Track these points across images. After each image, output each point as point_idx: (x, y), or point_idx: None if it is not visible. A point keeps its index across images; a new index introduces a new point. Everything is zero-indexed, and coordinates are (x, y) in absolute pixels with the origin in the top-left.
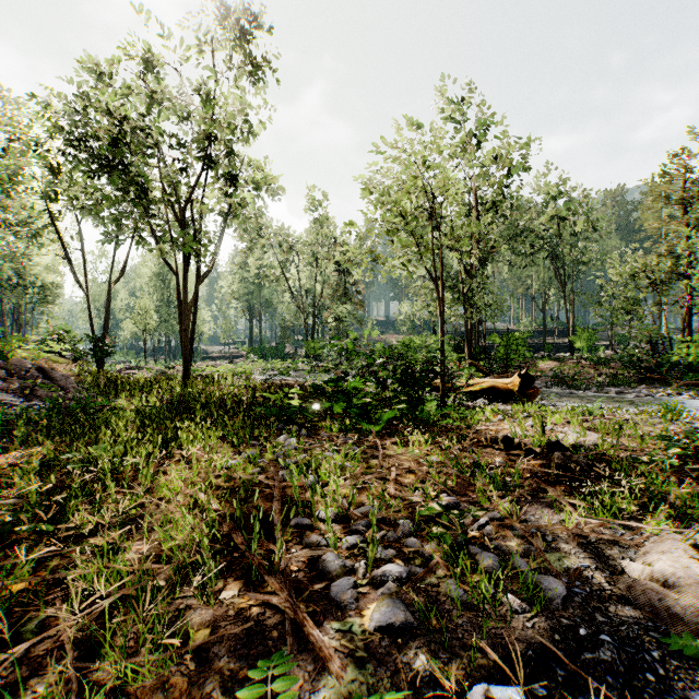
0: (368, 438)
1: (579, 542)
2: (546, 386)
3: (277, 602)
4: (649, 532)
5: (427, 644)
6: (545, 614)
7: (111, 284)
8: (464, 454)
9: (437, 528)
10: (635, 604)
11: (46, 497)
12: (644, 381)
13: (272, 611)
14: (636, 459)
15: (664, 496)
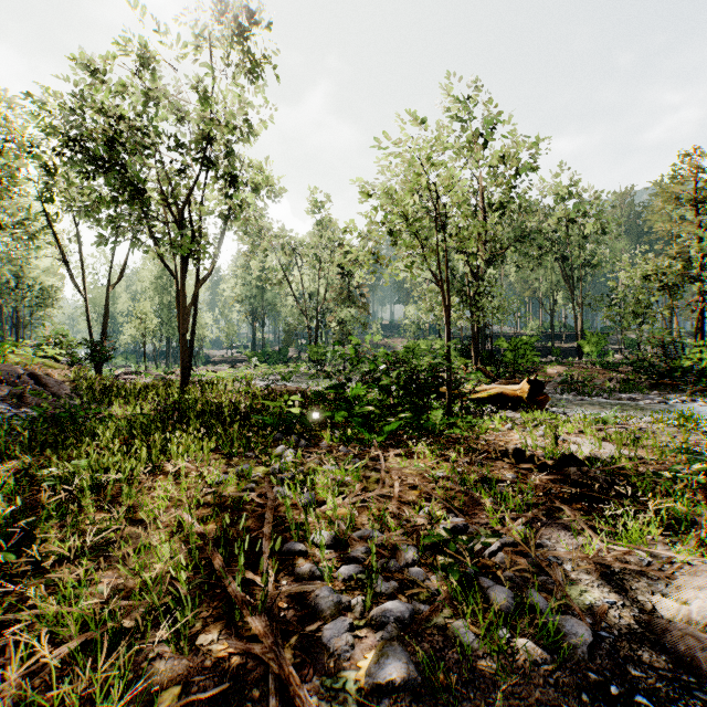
0: (370, 449)
1: (602, 572)
2: (555, 392)
3: (260, 652)
4: (678, 560)
5: (433, 706)
6: (569, 665)
7: (110, 287)
8: (472, 468)
9: (444, 558)
10: (671, 652)
11: (12, 521)
12: (656, 387)
13: (255, 660)
14: (657, 474)
15: (691, 516)
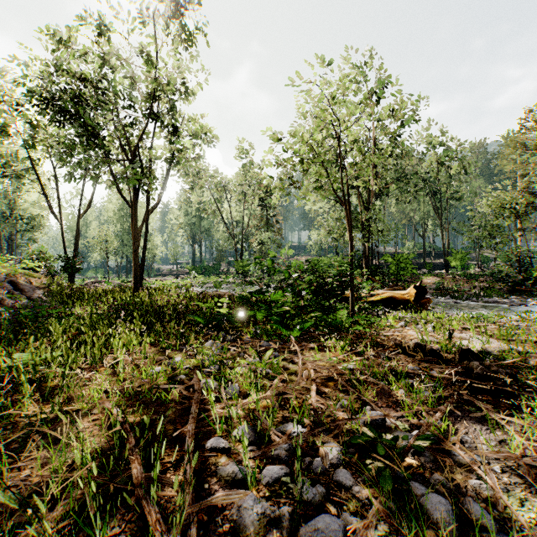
0: (287, 344)
1: (533, 474)
2: (432, 296)
3: None
4: None
5: None
6: None
7: (80, 215)
8: (379, 361)
9: (373, 462)
10: None
11: None
12: (512, 293)
13: None
14: None
15: None
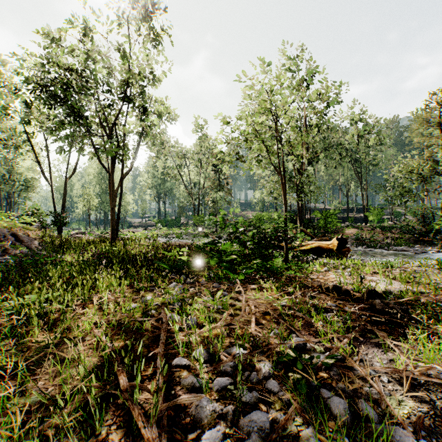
0: (234, 285)
1: (411, 383)
2: (353, 245)
3: None
4: None
5: None
6: None
7: (67, 178)
8: (305, 299)
9: (293, 374)
10: None
11: None
12: (417, 242)
13: None
14: (436, 305)
15: None
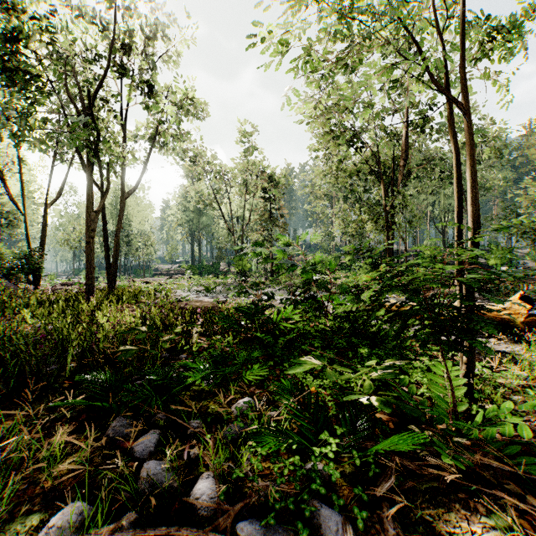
0: None
1: None
2: None
3: None
4: None
5: None
6: None
7: (48, 204)
8: None
9: None
10: None
11: None
12: None
13: None
14: None
15: None
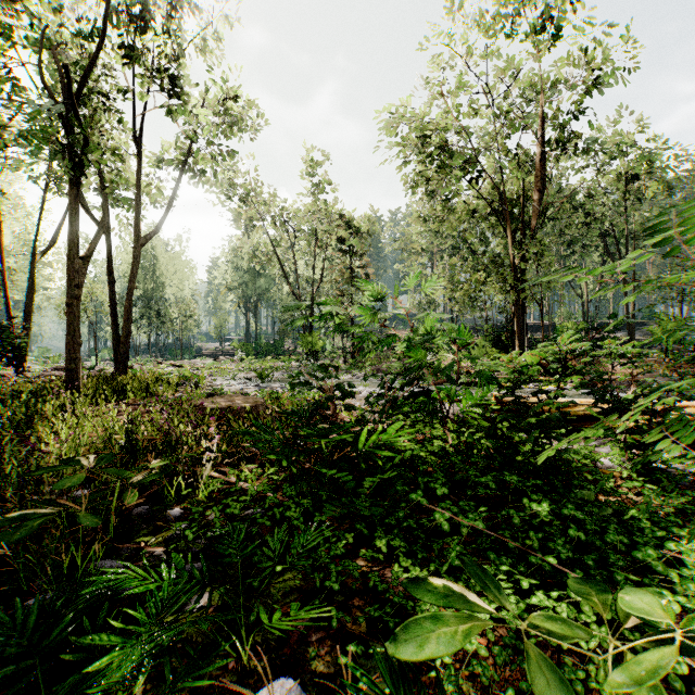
0: None
1: None
2: None
3: None
4: None
5: None
6: None
7: (37, 256)
8: None
9: None
10: None
11: None
12: None
13: None
14: None
15: None
